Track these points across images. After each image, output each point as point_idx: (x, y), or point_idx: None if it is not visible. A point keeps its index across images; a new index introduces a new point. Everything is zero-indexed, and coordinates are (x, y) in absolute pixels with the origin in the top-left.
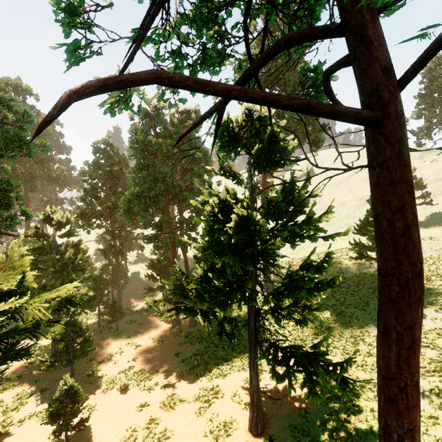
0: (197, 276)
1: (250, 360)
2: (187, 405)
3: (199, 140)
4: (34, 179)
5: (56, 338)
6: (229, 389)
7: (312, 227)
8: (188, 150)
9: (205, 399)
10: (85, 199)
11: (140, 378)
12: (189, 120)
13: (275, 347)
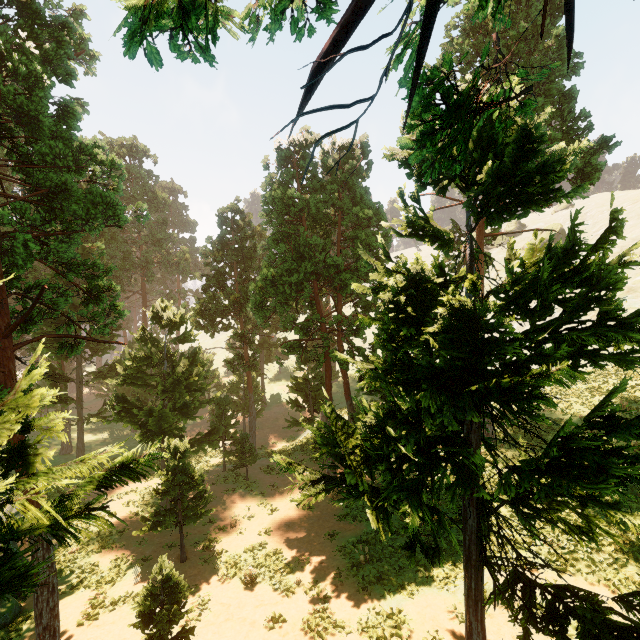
0: (363, 429)
1: (467, 591)
2: (347, 638)
3: (367, 191)
4: (150, 266)
5: (161, 489)
6: (422, 624)
7: (638, 336)
8: (349, 209)
9: (378, 634)
10: (207, 290)
11: (274, 566)
12: (351, 160)
13: (527, 582)
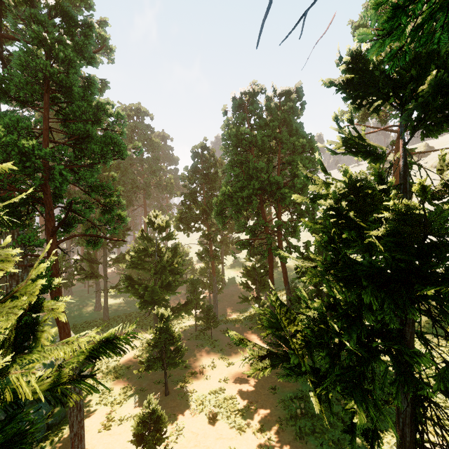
0: (306, 320)
1: None
2: None
3: (301, 126)
4: (148, 188)
5: (151, 343)
6: None
7: None
8: (287, 139)
9: None
10: (184, 204)
11: (230, 408)
12: (289, 103)
13: None
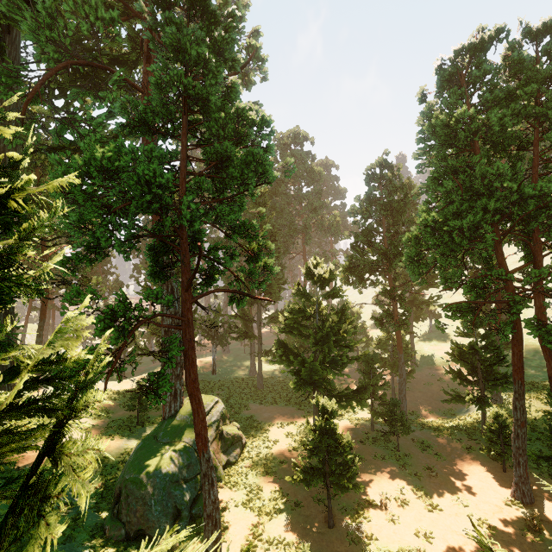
0: None
1: None
2: None
3: None
4: (308, 230)
5: (309, 446)
6: None
7: None
8: None
9: None
10: (355, 247)
11: None
12: None
13: None
